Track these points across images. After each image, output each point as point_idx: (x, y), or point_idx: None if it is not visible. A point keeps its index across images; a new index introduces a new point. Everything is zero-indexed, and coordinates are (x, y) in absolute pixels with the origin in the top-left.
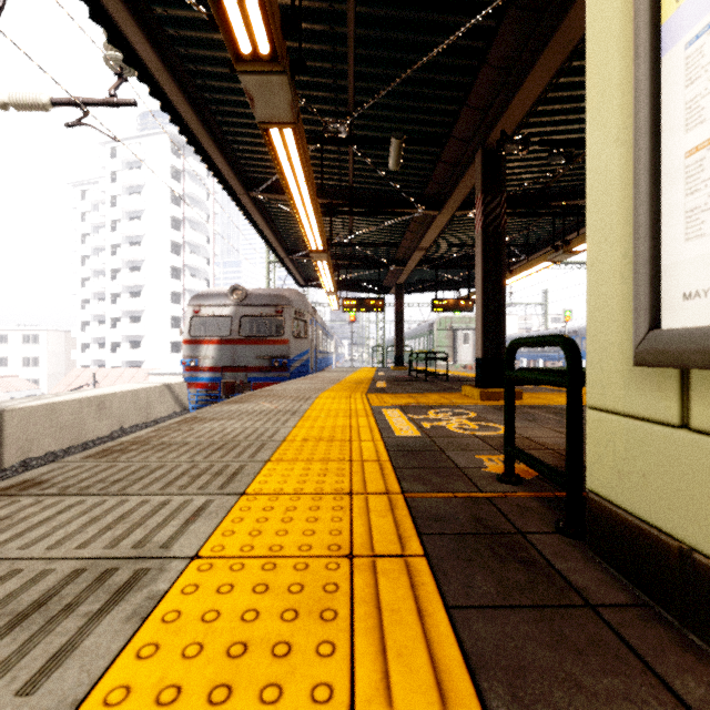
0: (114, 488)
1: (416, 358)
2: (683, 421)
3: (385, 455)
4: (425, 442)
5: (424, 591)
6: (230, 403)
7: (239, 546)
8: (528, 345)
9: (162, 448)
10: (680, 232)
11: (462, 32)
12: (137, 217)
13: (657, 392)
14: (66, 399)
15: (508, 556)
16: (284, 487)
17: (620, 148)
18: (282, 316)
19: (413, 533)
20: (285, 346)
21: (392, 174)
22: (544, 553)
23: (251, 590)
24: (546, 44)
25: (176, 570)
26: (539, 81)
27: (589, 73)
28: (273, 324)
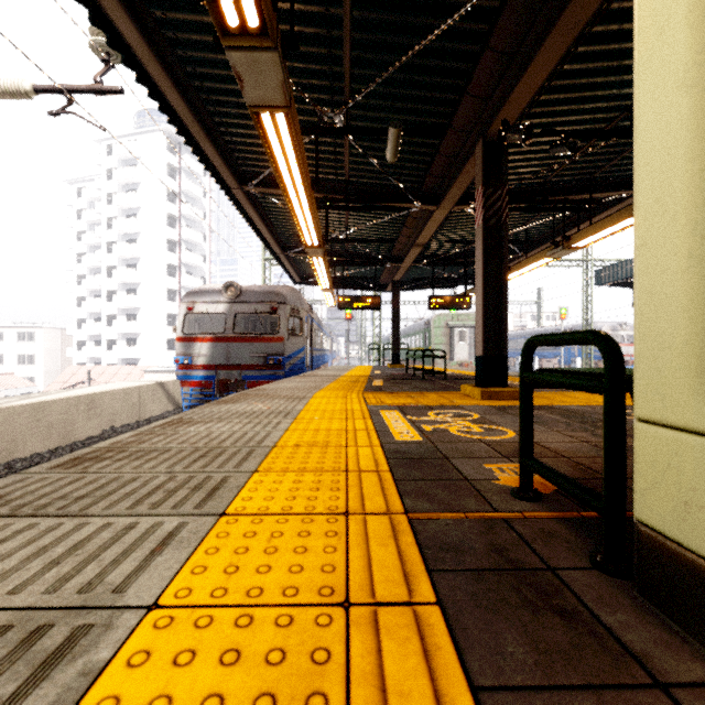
0: (76, 507)
1: (413, 356)
2: None
3: (384, 464)
4: (427, 448)
5: (441, 661)
6: (220, 403)
7: (209, 589)
8: (551, 343)
9: (140, 456)
10: None
11: (464, 11)
12: (133, 215)
13: None
14: (53, 399)
15: (541, 603)
16: (270, 505)
17: (688, 93)
18: (277, 313)
19: (421, 568)
20: (280, 344)
21: (389, 168)
22: (583, 598)
23: (217, 660)
24: (553, 25)
25: (126, 627)
26: (545, 66)
27: (640, 9)
28: (268, 321)
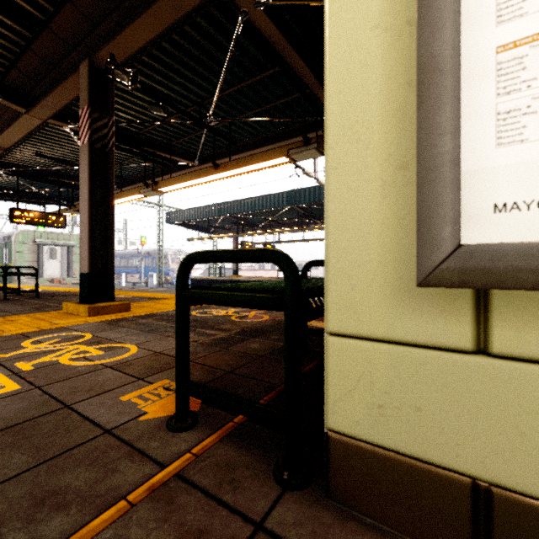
0: None
1: None
2: (480, 345)
3: None
4: (33, 398)
5: None
6: None
7: None
8: (221, 260)
9: None
10: (490, 135)
11: None
12: None
13: (440, 314)
14: None
15: None
16: None
17: (383, 36)
18: None
19: None
20: None
21: None
22: None
23: None
24: None
25: None
26: (153, 26)
27: None
28: None
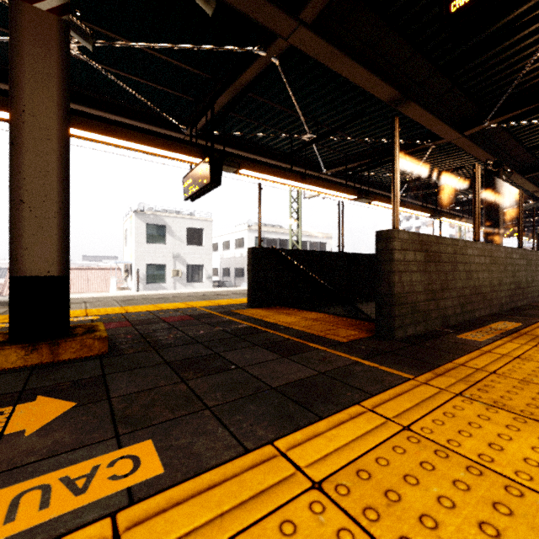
0: None
1: None
2: None
3: None
4: None
5: None
6: None
7: None
8: None
9: None
10: None
11: None
12: None
13: None
14: None
15: None
16: None
17: None
18: None
19: None
20: None
21: None
22: None
23: None
24: None
25: None
26: None
27: None
28: None
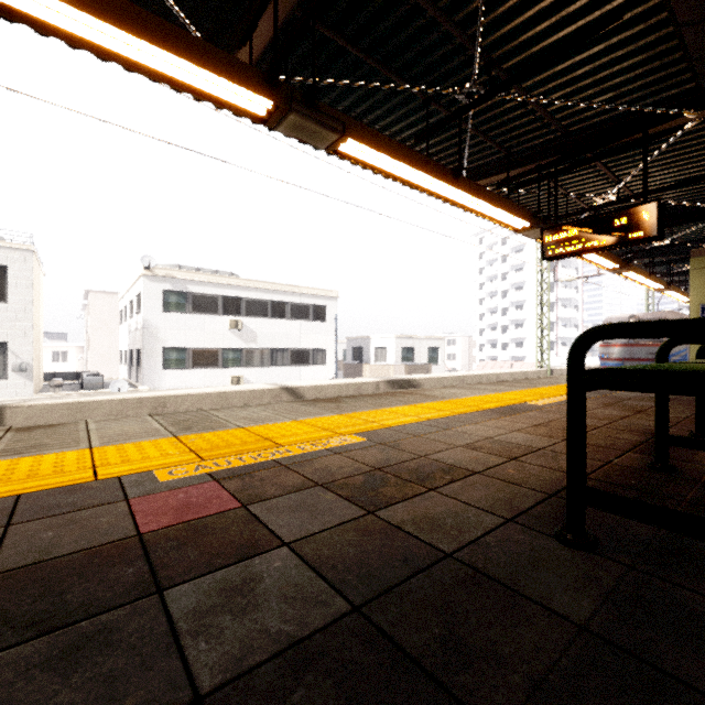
0: None
1: None
2: None
3: None
4: None
5: None
6: None
7: None
8: None
9: None
10: None
11: None
12: (520, 250)
13: None
14: (562, 368)
15: None
16: None
17: None
18: None
19: None
20: None
21: None
22: None
23: None
24: None
25: None
26: None
27: None
28: None
